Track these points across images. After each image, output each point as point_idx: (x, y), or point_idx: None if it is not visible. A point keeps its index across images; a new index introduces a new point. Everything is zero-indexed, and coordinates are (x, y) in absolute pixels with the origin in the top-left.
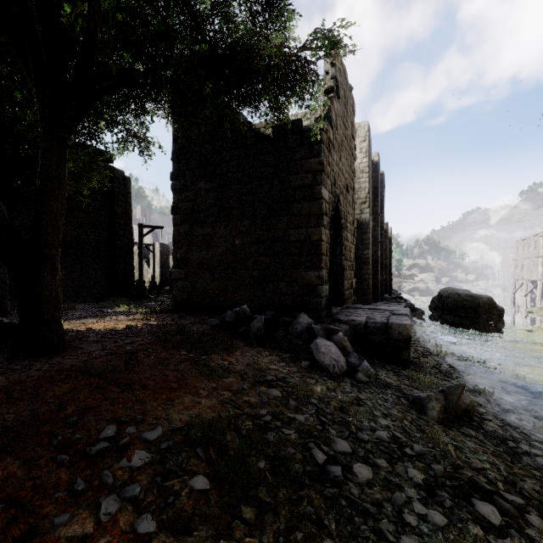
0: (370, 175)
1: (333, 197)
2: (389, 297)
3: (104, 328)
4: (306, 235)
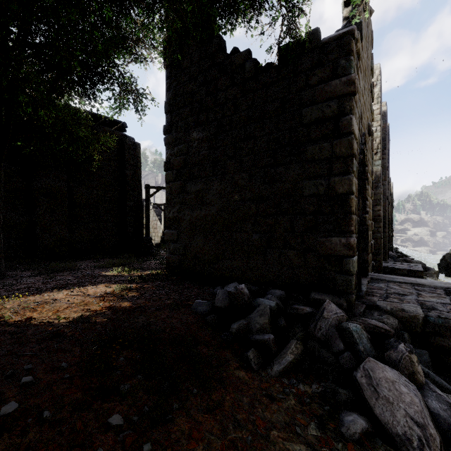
0: (381, 123)
1: (359, 136)
2: (394, 254)
3: (50, 318)
4: (327, 186)
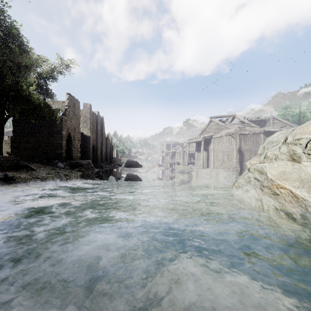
0: (91, 120)
1: (67, 132)
2: (106, 162)
3: None
4: (58, 142)
